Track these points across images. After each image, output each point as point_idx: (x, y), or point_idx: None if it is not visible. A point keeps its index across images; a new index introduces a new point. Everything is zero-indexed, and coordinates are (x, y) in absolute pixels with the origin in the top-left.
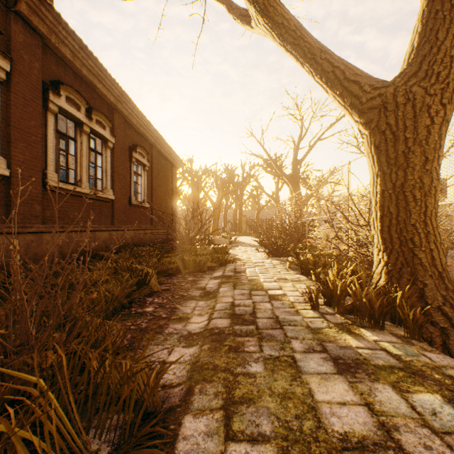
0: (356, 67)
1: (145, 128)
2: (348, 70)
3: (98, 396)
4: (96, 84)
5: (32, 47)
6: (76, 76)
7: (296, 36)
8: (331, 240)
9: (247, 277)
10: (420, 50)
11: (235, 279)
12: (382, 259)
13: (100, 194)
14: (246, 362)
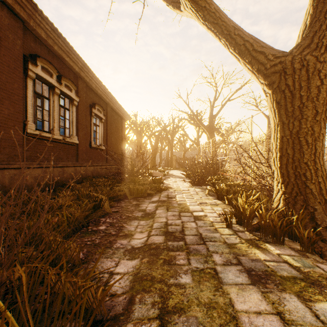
0: (262, 41)
1: (101, 91)
2: (256, 43)
3: (53, 309)
4: (64, 58)
5: (15, 28)
6: (49, 52)
7: (216, 17)
8: (237, 173)
9: (177, 202)
10: (312, 27)
11: (168, 203)
12: (281, 189)
13: (68, 139)
14: (177, 274)
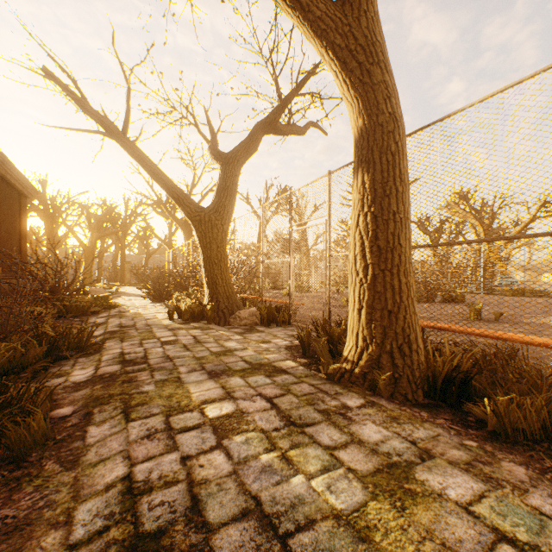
0: (190, 198)
1: None
2: (186, 200)
3: (66, 341)
4: None
5: None
6: None
7: (159, 177)
8: None
9: (132, 313)
10: (215, 198)
11: (121, 315)
12: (208, 292)
13: None
14: (130, 334)
